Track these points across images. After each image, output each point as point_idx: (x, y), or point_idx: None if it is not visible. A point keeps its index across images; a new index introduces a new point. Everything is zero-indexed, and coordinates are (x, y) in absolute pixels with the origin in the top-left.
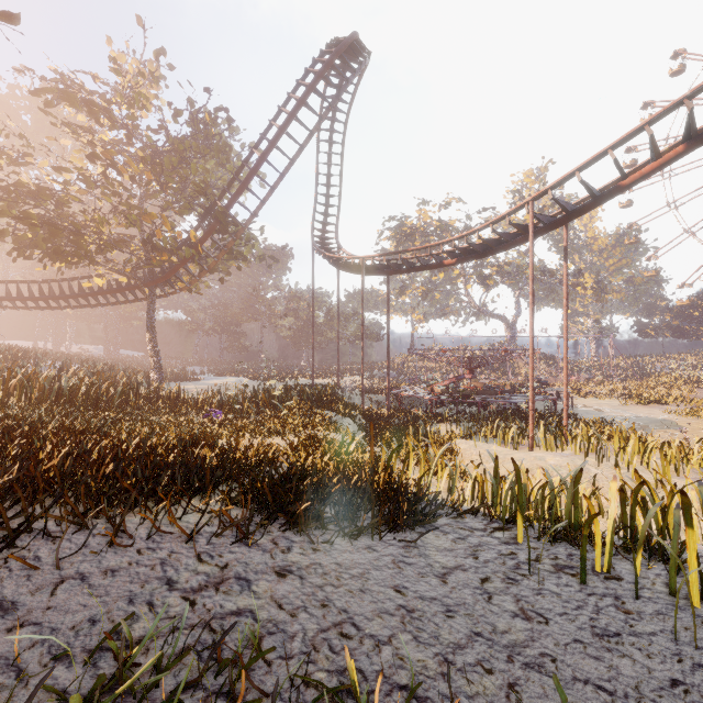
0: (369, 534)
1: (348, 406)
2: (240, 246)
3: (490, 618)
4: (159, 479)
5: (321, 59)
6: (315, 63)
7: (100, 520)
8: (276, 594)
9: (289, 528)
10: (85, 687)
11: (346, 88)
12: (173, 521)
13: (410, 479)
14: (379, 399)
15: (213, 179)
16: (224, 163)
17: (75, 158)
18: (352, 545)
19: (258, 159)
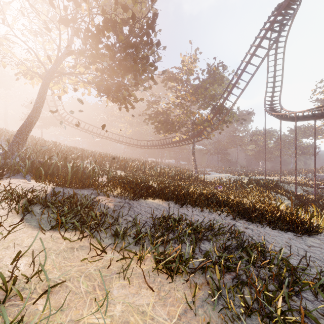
0: (280, 230)
1: (285, 191)
2: (227, 118)
3: (323, 258)
4: (208, 201)
5: (268, 21)
6: (265, 24)
7: (196, 207)
8: (244, 231)
9: (249, 221)
10: (205, 228)
11: (284, 28)
12: (214, 209)
13: (308, 221)
14: (309, 190)
15: (216, 92)
16: (221, 83)
17: (171, 98)
18: (272, 230)
19: (236, 79)
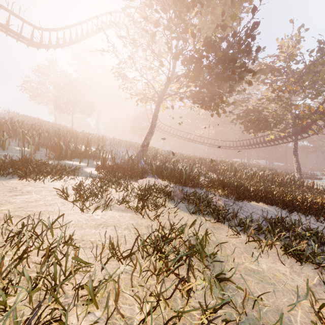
0: None
1: None
2: None
3: None
4: None
5: None
6: None
7: (308, 216)
8: None
9: None
10: None
11: None
12: None
13: None
14: None
15: None
16: None
17: (264, 93)
18: None
19: None
